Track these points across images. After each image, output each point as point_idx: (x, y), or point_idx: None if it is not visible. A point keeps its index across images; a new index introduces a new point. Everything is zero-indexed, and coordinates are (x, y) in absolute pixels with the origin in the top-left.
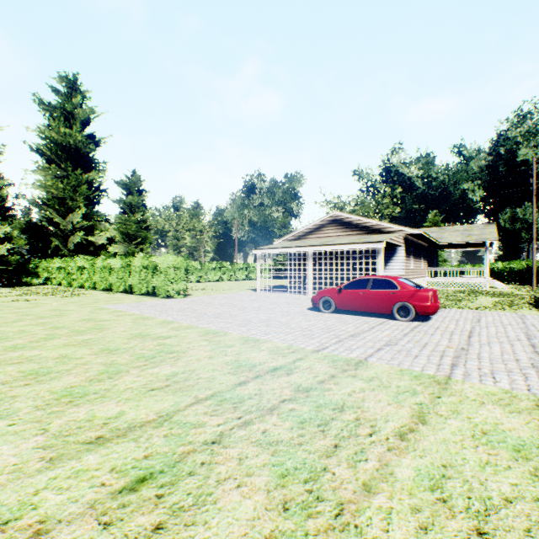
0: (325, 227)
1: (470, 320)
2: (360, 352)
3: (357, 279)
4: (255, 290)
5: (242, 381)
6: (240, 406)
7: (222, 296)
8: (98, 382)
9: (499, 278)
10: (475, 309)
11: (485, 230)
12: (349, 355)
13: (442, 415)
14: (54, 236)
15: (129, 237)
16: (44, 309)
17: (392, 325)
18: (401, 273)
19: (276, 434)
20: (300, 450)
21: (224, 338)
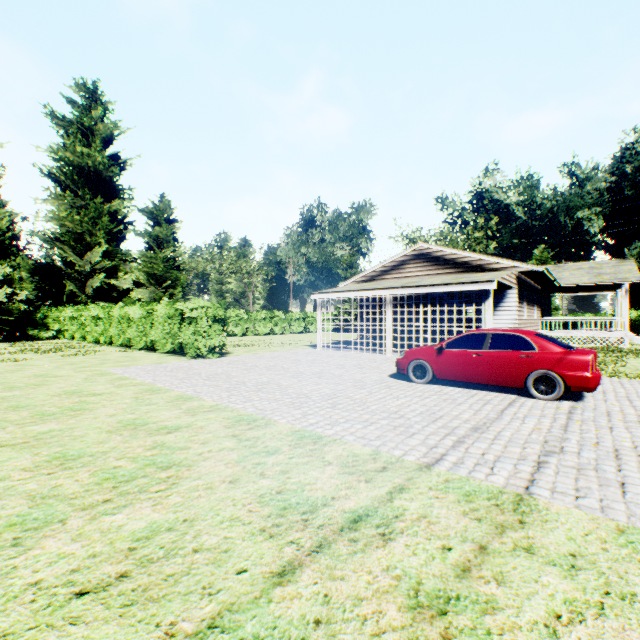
0: (407, 264)
1: None
2: (507, 471)
3: (467, 334)
4: (315, 347)
5: (288, 562)
6: None
7: (271, 354)
8: None
9: (633, 331)
10: (638, 378)
11: (620, 267)
12: (492, 480)
13: None
14: (69, 279)
15: (156, 279)
16: (25, 374)
17: (531, 407)
18: (512, 324)
19: None
20: None
21: (264, 433)
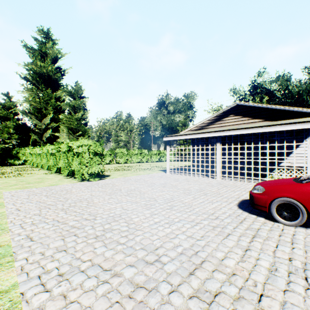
0: (226, 117)
1: None
2: None
3: None
4: (165, 172)
5: None
6: None
7: (135, 178)
8: None
9: None
10: None
11: None
12: None
13: None
14: (34, 133)
15: (73, 130)
16: None
17: None
18: None
19: None
20: None
21: None
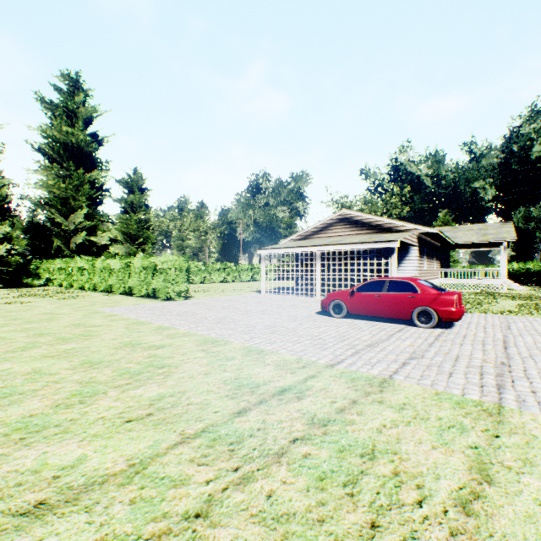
0: (333, 226)
1: (499, 327)
2: (382, 367)
3: (371, 280)
4: (260, 292)
5: (243, 408)
6: (238, 449)
7: (225, 298)
8: (65, 409)
9: (515, 279)
10: (500, 314)
11: (502, 229)
12: (370, 372)
13: (511, 468)
14: (56, 236)
15: (130, 237)
16: (35, 312)
17: (413, 332)
18: (414, 274)
19: (286, 501)
20: (321, 534)
21: (224, 349)
